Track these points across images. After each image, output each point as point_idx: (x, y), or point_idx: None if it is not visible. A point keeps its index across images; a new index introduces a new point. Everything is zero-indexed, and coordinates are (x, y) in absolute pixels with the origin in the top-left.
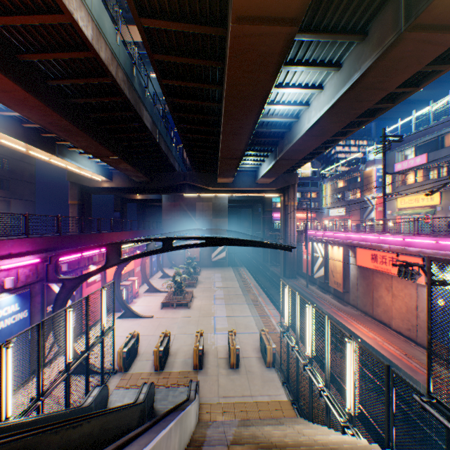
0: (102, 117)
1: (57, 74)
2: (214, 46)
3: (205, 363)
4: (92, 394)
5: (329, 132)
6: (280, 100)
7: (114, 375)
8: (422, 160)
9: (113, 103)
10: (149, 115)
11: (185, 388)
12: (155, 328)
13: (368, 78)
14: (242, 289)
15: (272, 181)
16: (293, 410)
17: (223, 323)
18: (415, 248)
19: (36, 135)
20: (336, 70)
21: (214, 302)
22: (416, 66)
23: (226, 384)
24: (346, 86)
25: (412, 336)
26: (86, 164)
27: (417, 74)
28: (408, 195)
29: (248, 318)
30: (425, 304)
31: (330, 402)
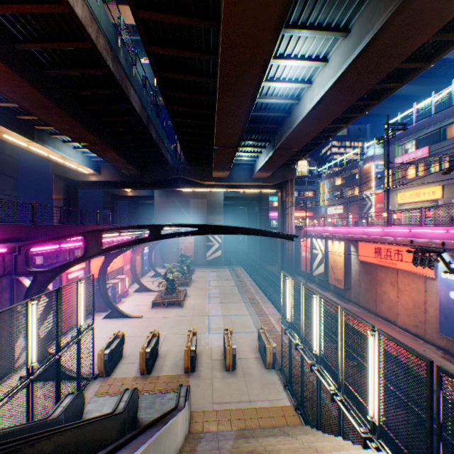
0: (84, 95)
1: (27, 36)
2: (208, 1)
3: (198, 365)
4: (63, 403)
5: (332, 114)
6: (280, 77)
7: (93, 381)
8: (423, 153)
9: (95, 78)
10: (137, 97)
11: (175, 394)
12: (143, 328)
13: (381, 40)
14: (238, 287)
15: (269, 175)
16: (297, 416)
17: (218, 322)
18: (424, 239)
19: (11, 116)
20: (344, 36)
21: (209, 301)
22: (437, 24)
23: (221, 388)
24: (355, 52)
25: (420, 333)
26: (70, 153)
27: (429, 46)
28: (408, 190)
29: (245, 317)
30: (434, 299)
31: (345, 408)
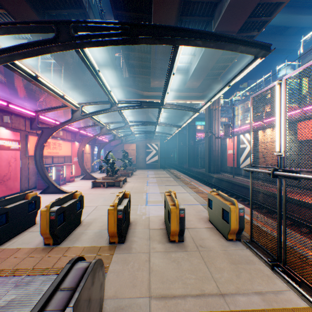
0: None
1: None
2: None
3: (130, 235)
4: None
5: None
6: None
7: None
8: None
9: None
10: None
11: None
12: None
13: None
14: (173, 178)
15: (199, 86)
16: None
17: (156, 197)
18: None
19: None
20: None
21: (147, 184)
22: None
23: (163, 269)
24: None
25: None
26: None
27: None
28: None
29: (184, 194)
30: None
31: None
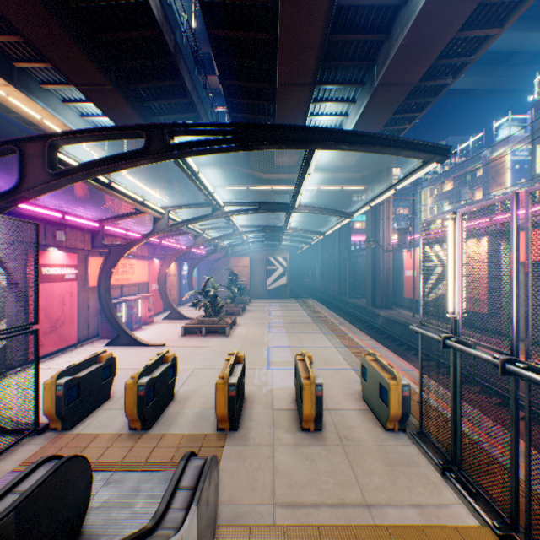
0: None
1: None
2: None
3: (245, 418)
4: None
5: None
6: None
7: (33, 438)
8: None
9: None
10: None
11: None
12: None
13: None
14: (312, 318)
15: (356, 162)
16: None
17: (283, 354)
18: None
19: None
20: None
21: (269, 330)
22: None
23: (292, 468)
24: None
25: None
26: (75, 122)
27: None
28: None
29: (328, 350)
30: None
31: None
